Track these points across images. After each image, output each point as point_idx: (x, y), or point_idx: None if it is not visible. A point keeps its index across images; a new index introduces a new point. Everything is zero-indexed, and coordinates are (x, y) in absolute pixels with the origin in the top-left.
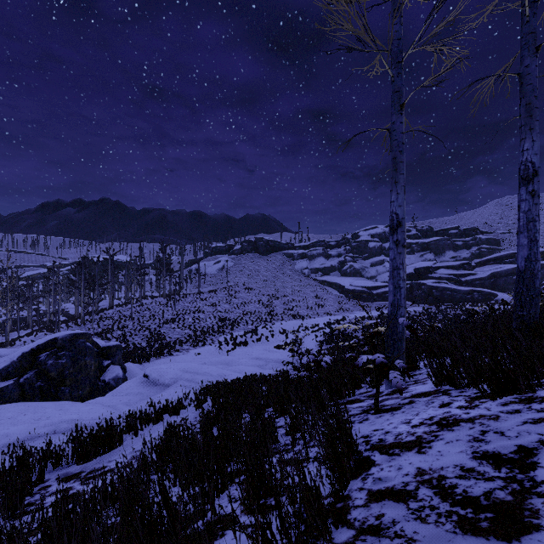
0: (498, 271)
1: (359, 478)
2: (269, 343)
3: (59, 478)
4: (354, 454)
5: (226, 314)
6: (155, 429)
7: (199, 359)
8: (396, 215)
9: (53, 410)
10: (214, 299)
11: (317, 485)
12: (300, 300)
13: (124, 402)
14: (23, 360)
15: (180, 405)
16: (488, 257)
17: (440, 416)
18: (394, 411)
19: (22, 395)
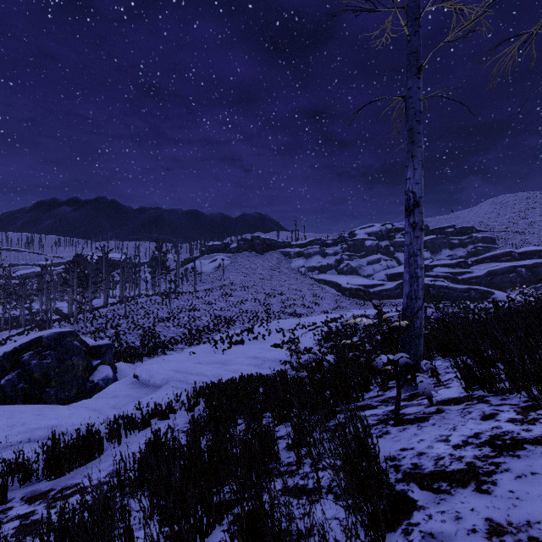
0: (494, 269)
1: (399, 529)
2: (265, 342)
3: (25, 498)
4: (382, 486)
5: (222, 313)
6: (141, 436)
7: (194, 359)
8: (413, 194)
9: (30, 415)
10: (210, 297)
11: (337, 537)
12: (297, 298)
13: (111, 405)
14: (4, 360)
15: (170, 409)
16: (484, 255)
17: (489, 432)
18: (421, 423)
19: (3, 398)
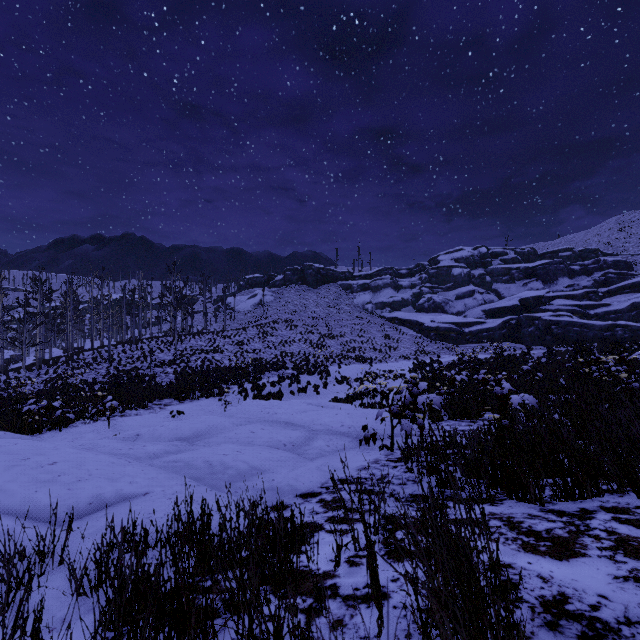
0: None
1: None
2: (319, 397)
3: None
4: None
5: (255, 356)
6: None
7: None
8: None
9: None
10: (242, 337)
11: None
12: (363, 341)
13: None
14: None
15: None
16: (621, 283)
17: None
18: None
19: None
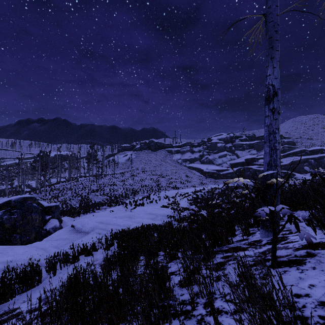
0: (295, 160)
1: None
2: (157, 204)
3: None
4: None
5: (130, 187)
6: (71, 268)
7: (112, 215)
8: (272, 86)
9: None
10: (123, 177)
11: None
12: (176, 178)
13: (54, 245)
14: None
15: (93, 248)
16: (289, 152)
17: None
18: (299, 266)
19: None
